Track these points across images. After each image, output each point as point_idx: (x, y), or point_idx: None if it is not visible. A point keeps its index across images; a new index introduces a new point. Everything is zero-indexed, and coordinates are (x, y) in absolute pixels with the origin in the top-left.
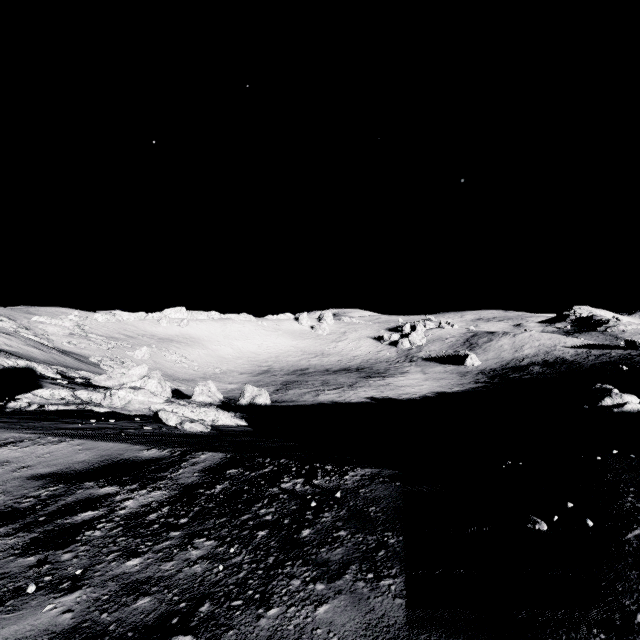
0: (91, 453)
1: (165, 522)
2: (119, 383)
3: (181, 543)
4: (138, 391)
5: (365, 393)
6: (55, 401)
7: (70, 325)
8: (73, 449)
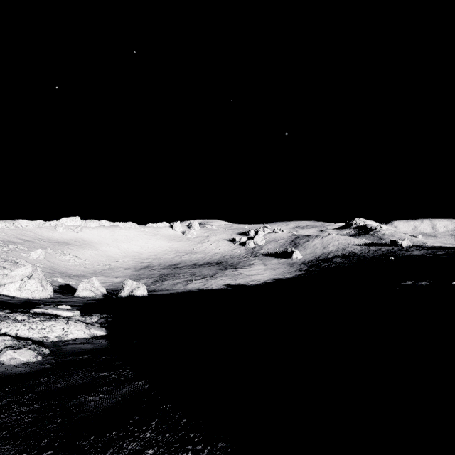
0: None
1: None
2: None
3: None
4: None
5: (223, 281)
6: None
7: None
8: None
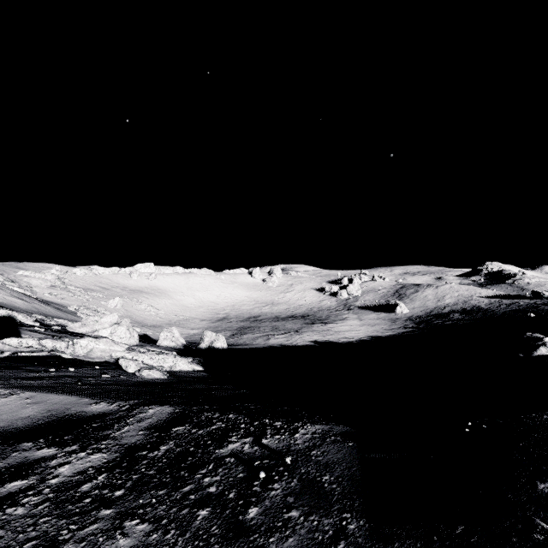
0: (38, 407)
1: (98, 495)
2: (92, 330)
3: (110, 527)
4: (100, 340)
5: (309, 337)
6: (23, 349)
7: (52, 278)
8: (21, 403)
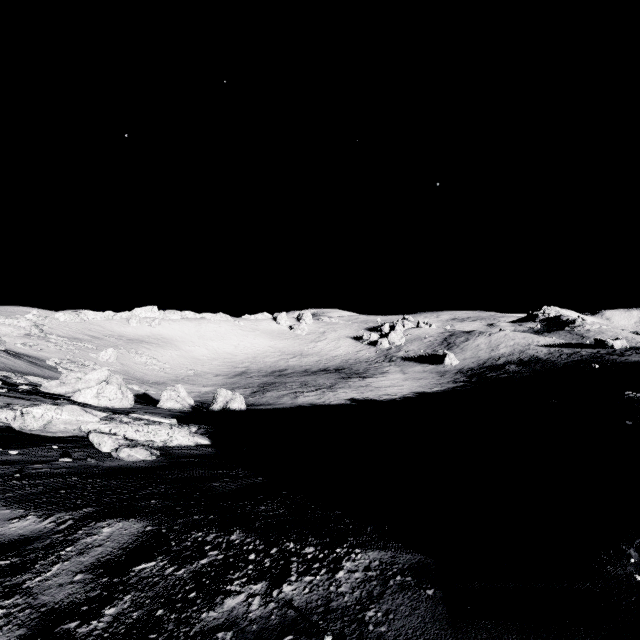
0: None
1: None
2: (73, 389)
3: None
4: (63, 408)
5: (345, 394)
6: None
7: (26, 325)
8: None
